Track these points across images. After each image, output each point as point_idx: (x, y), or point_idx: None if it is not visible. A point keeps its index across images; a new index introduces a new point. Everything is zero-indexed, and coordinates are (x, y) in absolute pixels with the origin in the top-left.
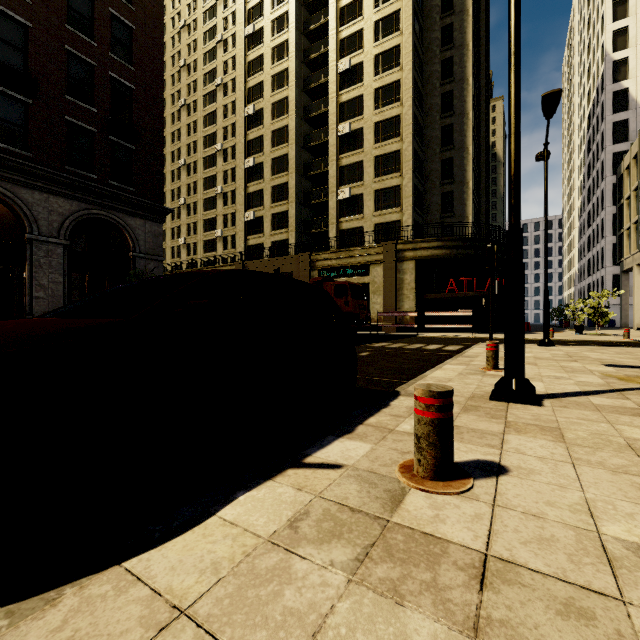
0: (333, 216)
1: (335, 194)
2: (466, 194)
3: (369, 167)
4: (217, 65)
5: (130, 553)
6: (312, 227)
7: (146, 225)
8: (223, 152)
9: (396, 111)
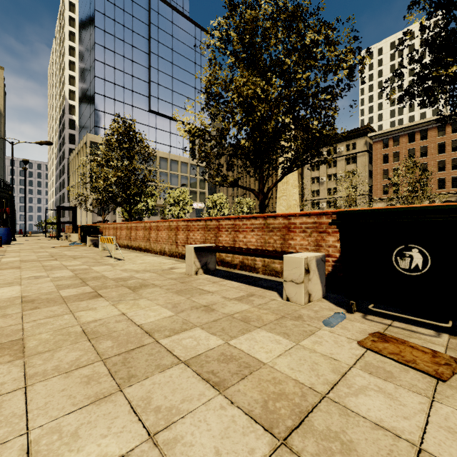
0: None
1: None
2: None
3: None
4: None
5: None
6: None
7: None
8: None
9: None
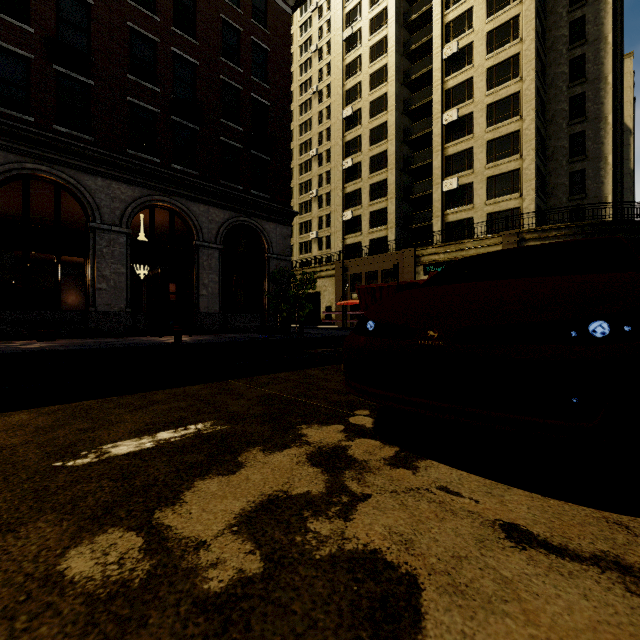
0: (438, 209)
1: (440, 186)
2: (603, 171)
3: (480, 153)
4: (312, 74)
5: None
6: (413, 222)
7: (277, 228)
8: (318, 157)
9: (514, 88)
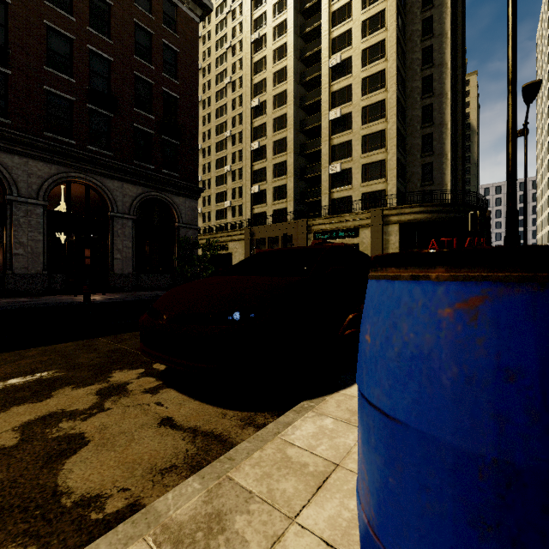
0: (326, 187)
1: (327, 169)
2: (445, 164)
3: (357, 145)
4: (227, 67)
5: (338, 389)
6: (307, 197)
7: (186, 202)
8: (232, 137)
9: (381, 96)
